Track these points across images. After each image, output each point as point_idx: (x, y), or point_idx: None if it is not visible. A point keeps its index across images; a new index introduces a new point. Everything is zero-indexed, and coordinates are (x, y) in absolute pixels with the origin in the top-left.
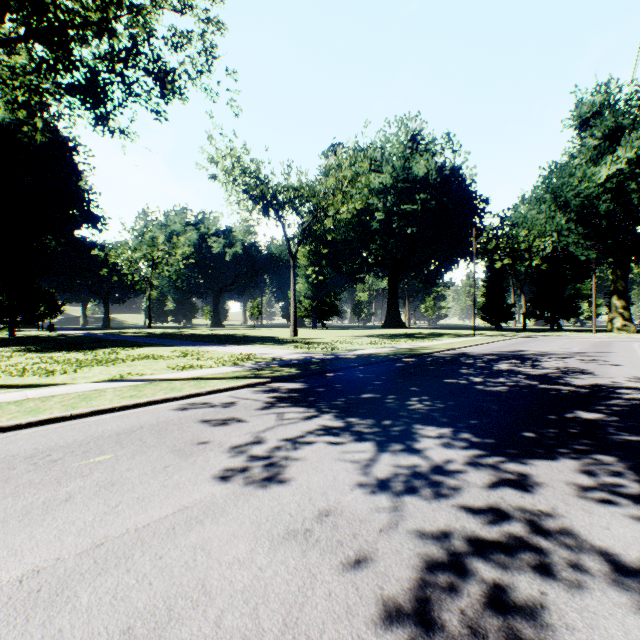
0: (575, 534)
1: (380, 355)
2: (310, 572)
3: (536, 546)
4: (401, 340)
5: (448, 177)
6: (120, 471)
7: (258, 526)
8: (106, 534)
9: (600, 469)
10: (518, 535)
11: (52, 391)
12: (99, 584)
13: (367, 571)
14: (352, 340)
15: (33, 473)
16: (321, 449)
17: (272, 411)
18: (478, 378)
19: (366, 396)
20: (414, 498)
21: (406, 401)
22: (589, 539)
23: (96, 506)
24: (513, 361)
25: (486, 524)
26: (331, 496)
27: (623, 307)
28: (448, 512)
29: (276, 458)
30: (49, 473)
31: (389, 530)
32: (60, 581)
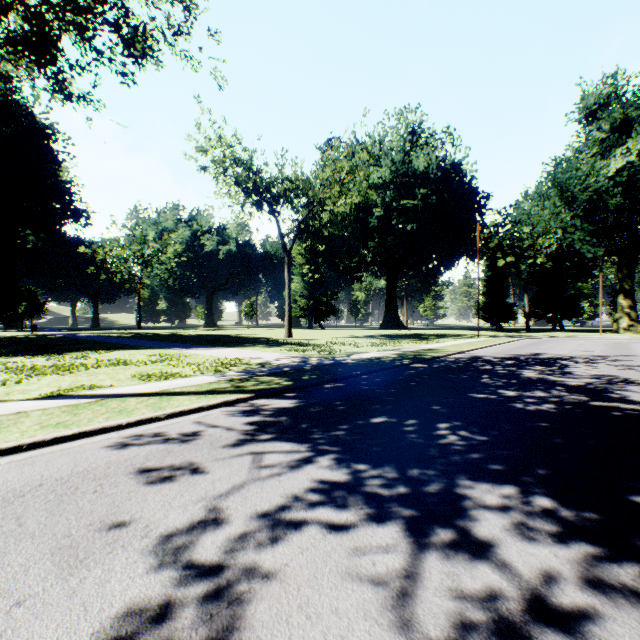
0: None
1: (384, 360)
2: None
3: None
4: (403, 341)
5: (449, 172)
6: None
7: None
8: None
9: None
10: None
11: None
12: None
13: None
14: (350, 341)
15: None
16: (316, 543)
17: (247, 450)
18: (510, 391)
19: (377, 421)
20: None
21: (432, 430)
22: None
23: None
24: (537, 367)
25: None
26: None
27: (629, 307)
28: None
29: (234, 572)
30: None
31: None
32: None
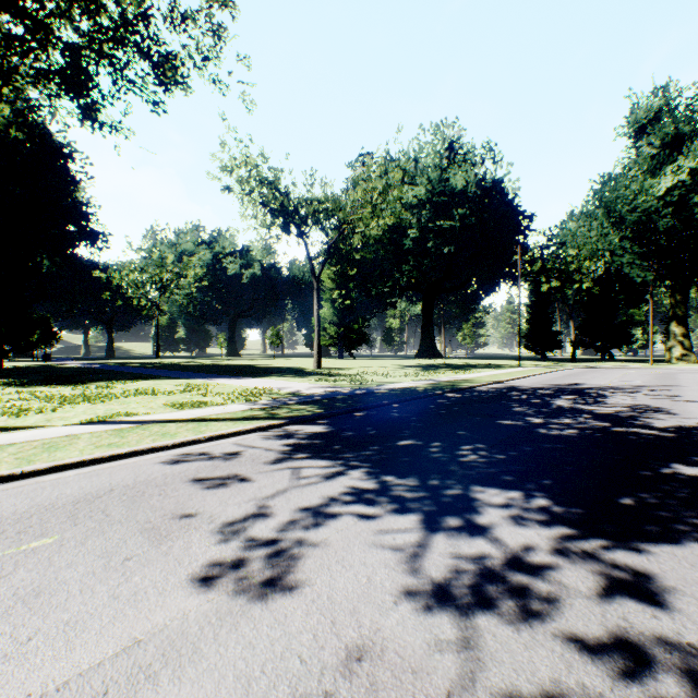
0: None
1: (417, 389)
2: None
3: None
4: (438, 371)
5: (489, 190)
6: (57, 568)
7: (246, 687)
8: None
9: None
10: None
11: (12, 437)
12: None
13: None
14: (383, 372)
15: None
16: (349, 527)
17: (286, 465)
18: (537, 418)
19: (405, 443)
20: (492, 620)
21: (455, 450)
22: None
23: None
24: (572, 397)
25: (618, 679)
26: (365, 617)
27: (683, 335)
28: (550, 651)
29: (286, 543)
30: None
31: (462, 695)
32: None
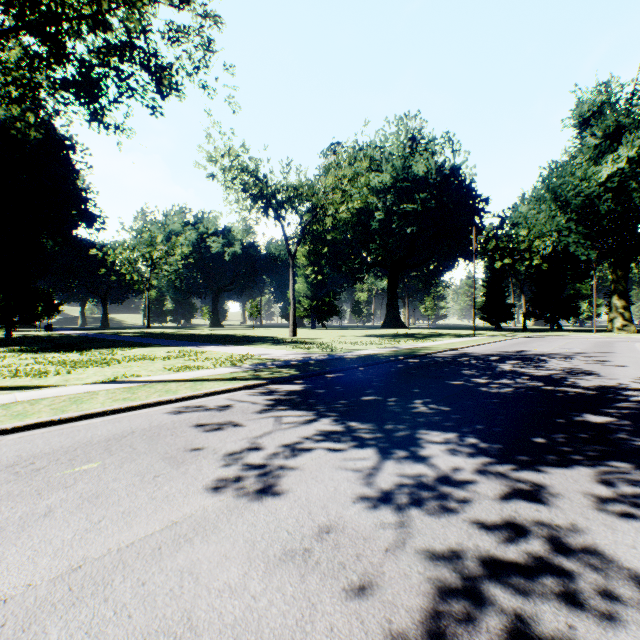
0: (599, 554)
1: (380, 356)
2: (309, 601)
3: (558, 569)
4: (401, 340)
5: (448, 176)
6: (106, 481)
7: (252, 545)
8: (85, 555)
9: (618, 478)
10: (537, 555)
11: (42, 393)
12: (72, 617)
13: (373, 600)
14: (352, 340)
15: (13, 484)
16: (321, 456)
17: (270, 415)
18: (481, 379)
19: (367, 398)
20: (421, 512)
21: (409, 404)
22: (615, 560)
23: (77, 522)
24: (516, 362)
25: (501, 542)
26: (332, 510)
27: (623, 307)
28: (459, 528)
29: (273, 466)
30: (30, 484)
31: (396, 550)
32: (28, 613)
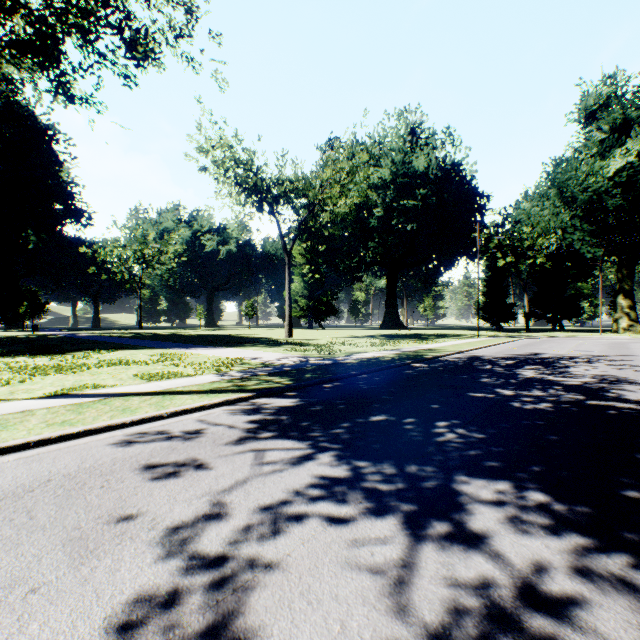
0: None
1: (384, 360)
2: None
3: None
4: (403, 341)
5: (449, 172)
6: None
7: None
8: None
9: None
10: None
11: None
12: None
13: None
14: (351, 341)
15: None
16: (317, 535)
17: (249, 447)
18: (508, 390)
19: (376, 419)
20: None
21: (430, 428)
22: None
23: None
24: (536, 367)
25: None
26: None
27: (629, 307)
28: None
29: (238, 562)
30: None
31: None
32: None
